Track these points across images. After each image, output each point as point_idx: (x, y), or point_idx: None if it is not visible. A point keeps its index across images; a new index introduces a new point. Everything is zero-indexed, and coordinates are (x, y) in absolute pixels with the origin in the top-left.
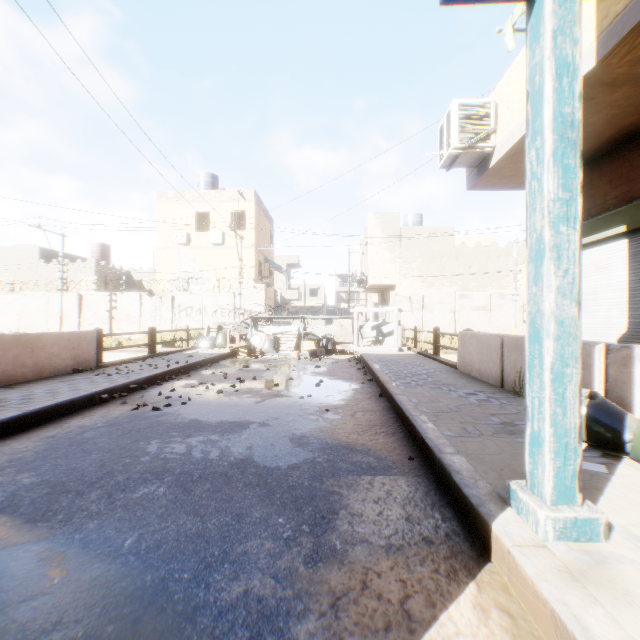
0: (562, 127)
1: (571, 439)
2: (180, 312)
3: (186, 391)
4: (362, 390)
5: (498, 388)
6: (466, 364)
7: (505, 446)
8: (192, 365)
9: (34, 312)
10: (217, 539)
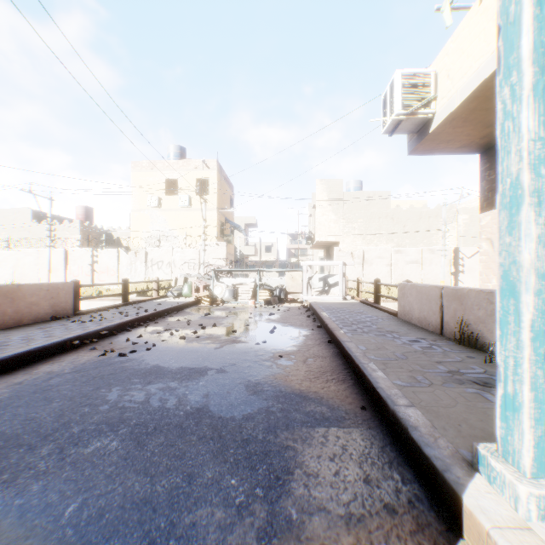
0: (543, 59)
1: None
2: (152, 265)
3: (152, 337)
4: (312, 336)
5: (438, 335)
6: (406, 312)
7: (457, 397)
8: (160, 313)
9: (26, 266)
10: (165, 506)
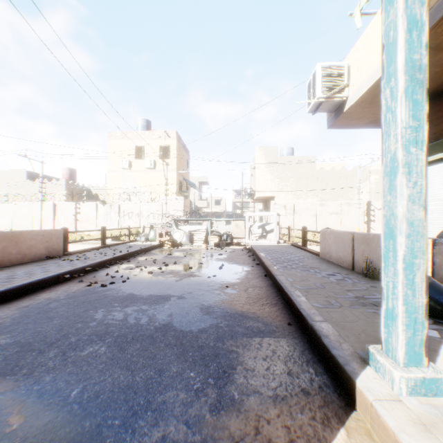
0: (412, 70)
1: (419, 315)
2: (124, 216)
3: (126, 272)
4: (252, 271)
5: (350, 270)
6: (326, 253)
7: (360, 315)
8: (131, 253)
9: (22, 216)
10: (143, 390)
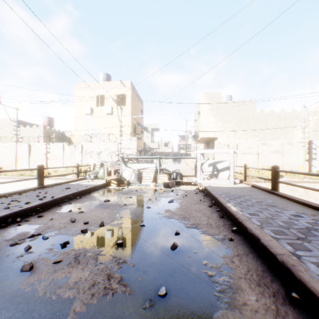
0: None
1: None
2: (86, 154)
3: None
4: (242, 265)
5: None
6: None
7: None
8: (57, 200)
9: (4, 155)
10: None
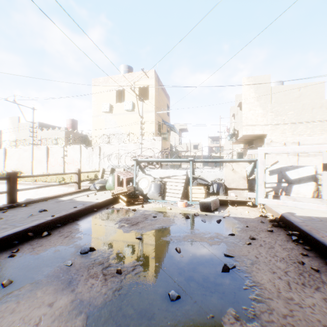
0: None
1: None
2: (104, 158)
3: None
4: None
5: None
6: None
7: None
8: None
9: (24, 158)
10: None
